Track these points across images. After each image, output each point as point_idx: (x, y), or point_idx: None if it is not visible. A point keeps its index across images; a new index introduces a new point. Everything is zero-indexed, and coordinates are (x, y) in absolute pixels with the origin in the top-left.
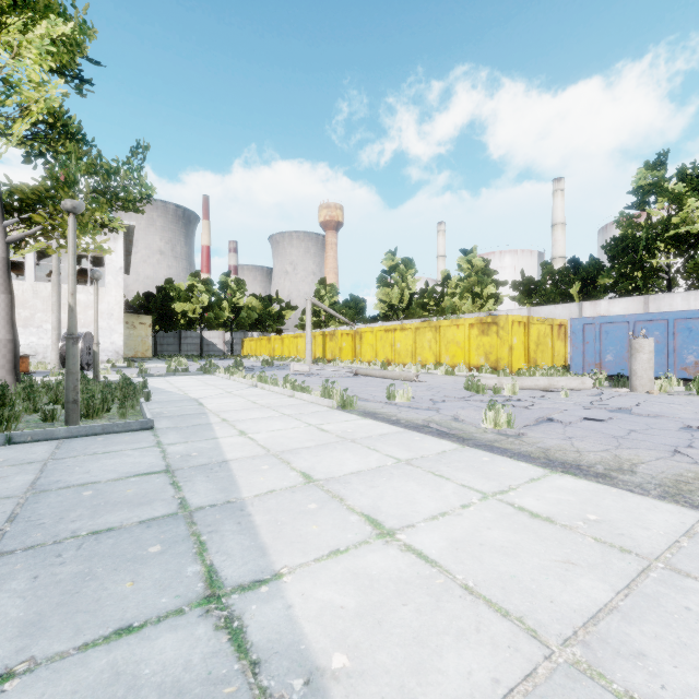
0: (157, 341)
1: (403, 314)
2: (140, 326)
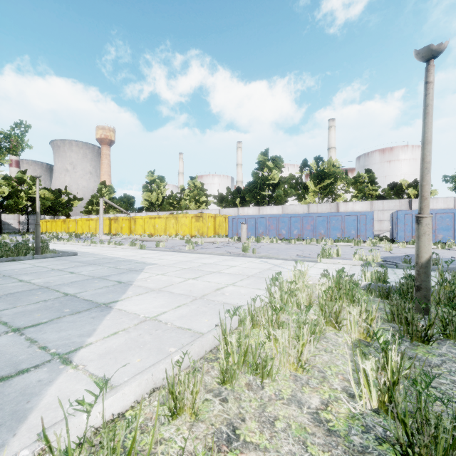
0: None
1: (159, 207)
2: None
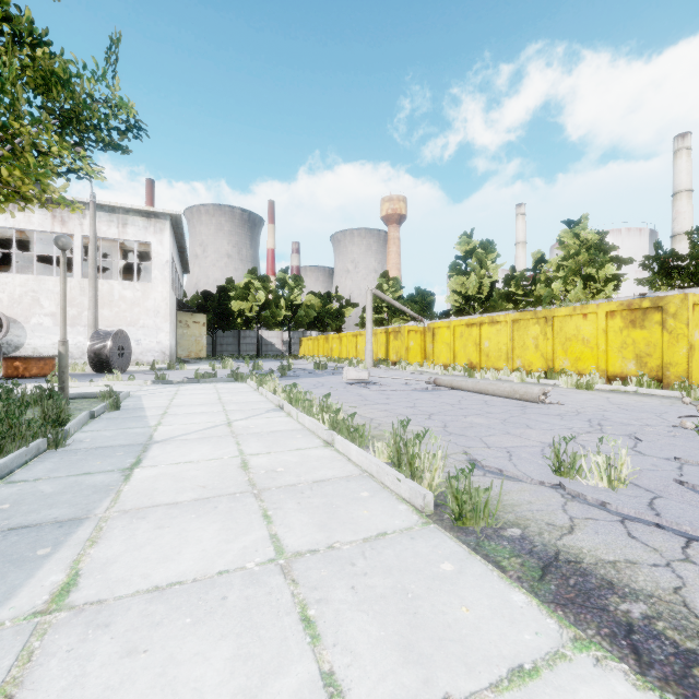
0: (217, 341)
1: (481, 307)
2: (193, 324)
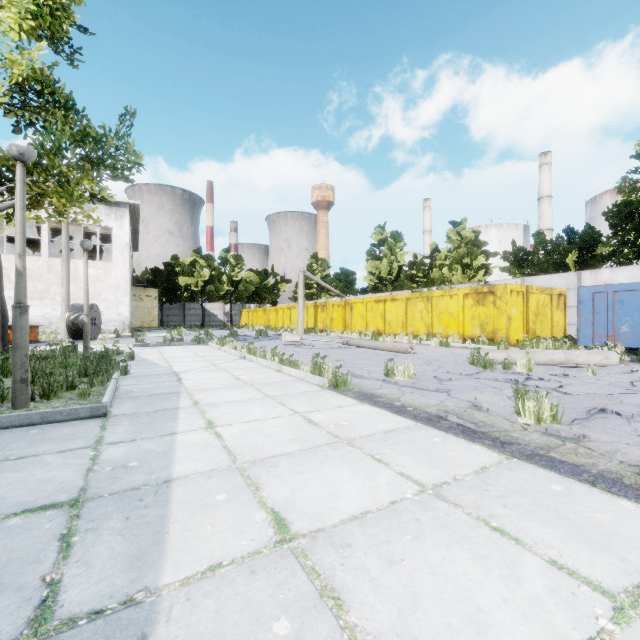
0: (164, 312)
1: (392, 285)
2: (146, 298)
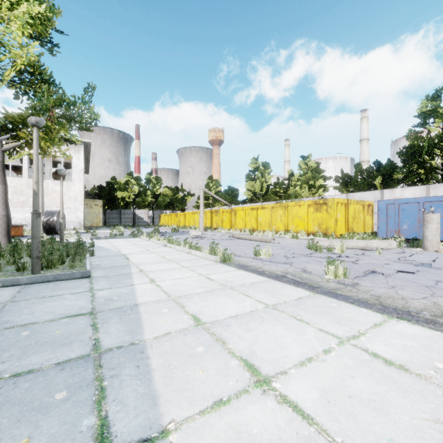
0: (106, 216)
1: (262, 198)
2: (95, 206)
